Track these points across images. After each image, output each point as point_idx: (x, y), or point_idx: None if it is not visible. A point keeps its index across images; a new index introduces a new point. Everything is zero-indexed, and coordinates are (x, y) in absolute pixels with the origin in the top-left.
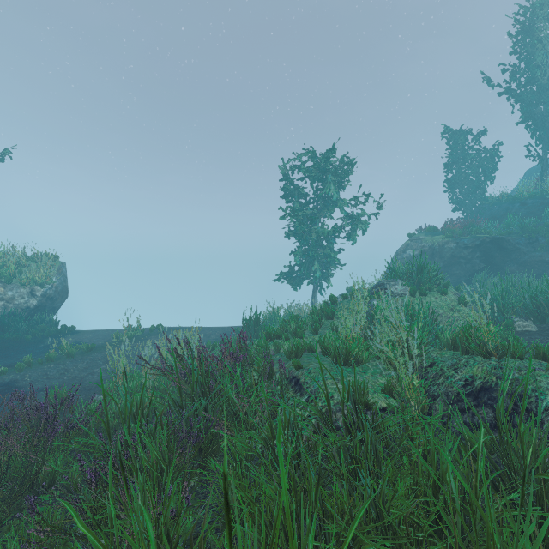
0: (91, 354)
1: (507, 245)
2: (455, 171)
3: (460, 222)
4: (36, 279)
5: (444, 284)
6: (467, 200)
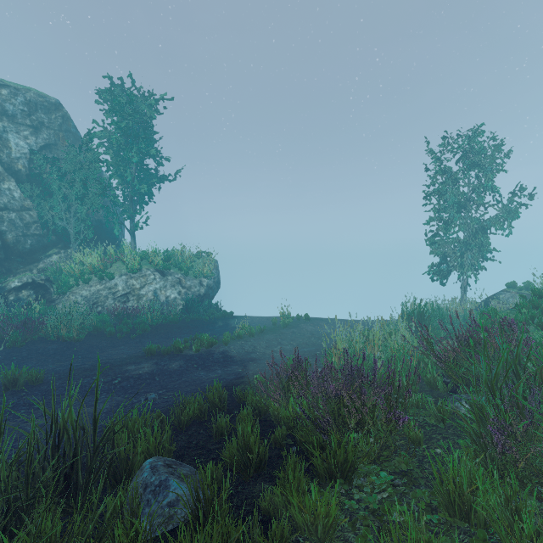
0: (264, 335)
1: None
2: None
3: None
4: (203, 272)
5: None
6: None
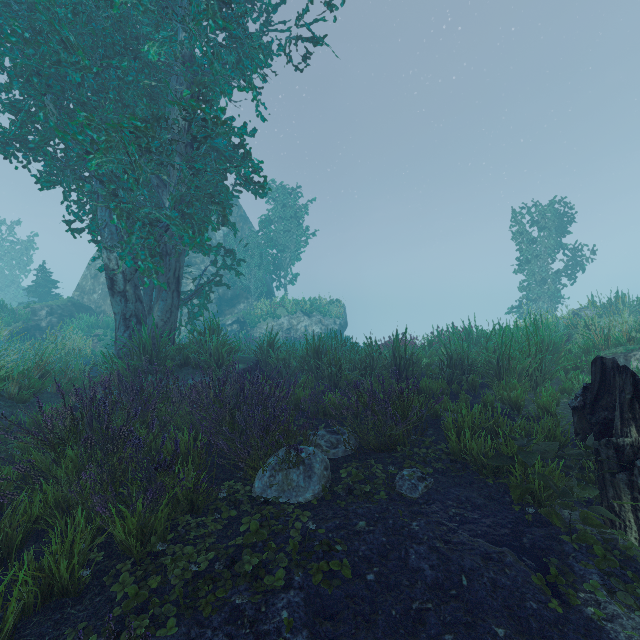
0: None
1: None
2: None
3: None
4: (336, 314)
5: None
6: None
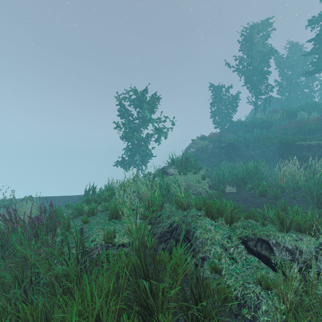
0: None
1: (236, 147)
2: (217, 107)
3: (217, 134)
4: None
5: (199, 168)
6: (222, 122)
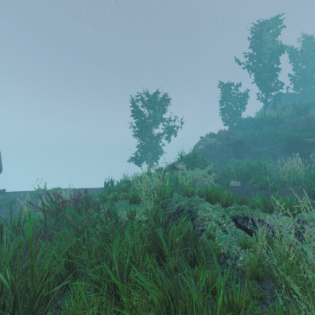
0: (13, 205)
1: (244, 144)
2: (226, 105)
3: (225, 131)
4: None
5: (206, 164)
6: (231, 119)
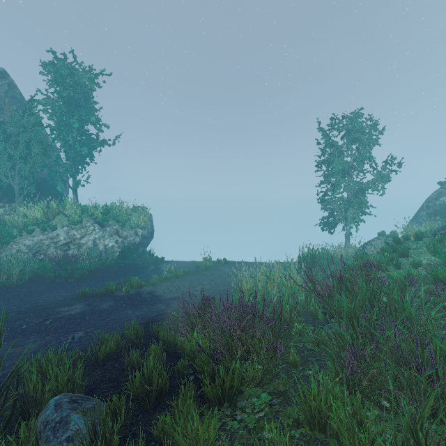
0: (188, 277)
1: None
2: None
3: None
4: (138, 223)
5: None
6: None
